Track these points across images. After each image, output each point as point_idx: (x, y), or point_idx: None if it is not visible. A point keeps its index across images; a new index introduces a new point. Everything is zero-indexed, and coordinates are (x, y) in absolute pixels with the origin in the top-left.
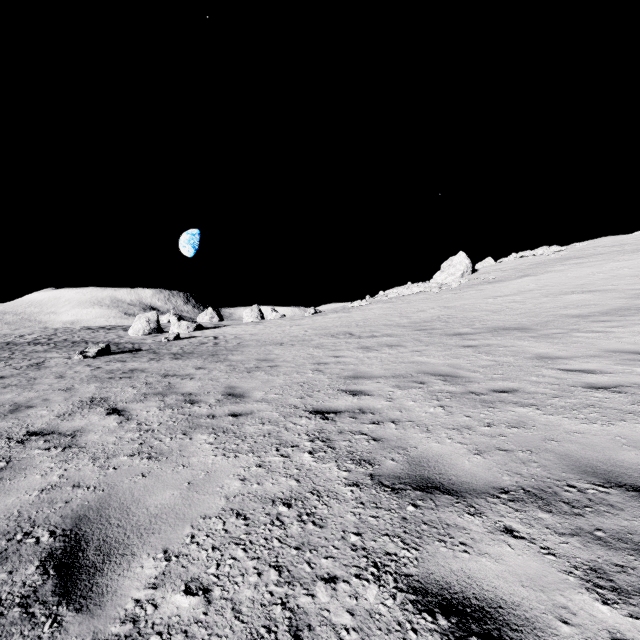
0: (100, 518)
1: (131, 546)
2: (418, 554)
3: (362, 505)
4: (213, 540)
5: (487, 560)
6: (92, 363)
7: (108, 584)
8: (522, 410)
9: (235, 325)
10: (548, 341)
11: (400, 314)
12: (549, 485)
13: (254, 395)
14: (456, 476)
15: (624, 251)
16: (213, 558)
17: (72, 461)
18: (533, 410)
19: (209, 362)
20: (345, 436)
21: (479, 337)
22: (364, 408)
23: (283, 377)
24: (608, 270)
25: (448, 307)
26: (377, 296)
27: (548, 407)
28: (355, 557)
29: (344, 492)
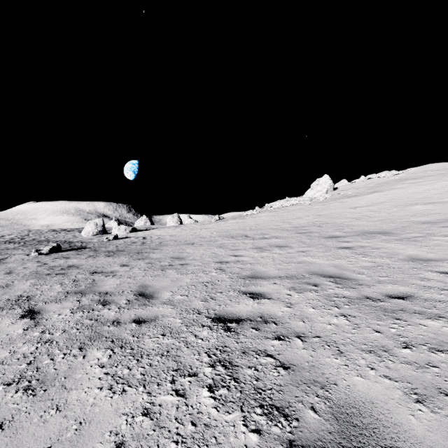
0: None
1: None
2: None
3: None
4: None
5: None
6: (42, 259)
7: None
8: (433, 324)
9: (160, 228)
10: (412, 244)
11: (283, 220)
12: None
13: (162, 296)
14: None
15: (447, 173)
16: None
17: None
18: (445, 324)
19: (133, 259)
20: (249, 359)
21: (351, 239)
22: (265, 315)
23: (190, 276)
24: (440, 187)
25: (319, 215)
26: (264, 207)
27: None
28: None
29: None
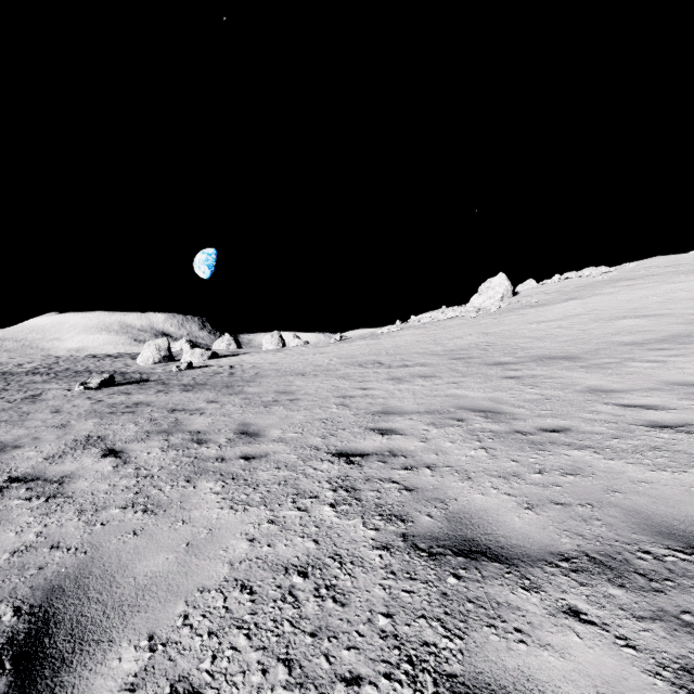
0: (77, 590)
1: (110, 629)
2: (463, 645)
3: (393, 575)
4: (210, 622)
5: (550, 654)
6: (93, 395)
7: (75, 684)
8: (577, 453)
9: (254, 353)
10: (600, 372)
11: (434, 341)
12: (618, 550)
13: (270, 434)
14: (505, 537)
15: (679, 272)
16: (208, 647)
17: (54, 514)
18: (590, 453)
19: (222, 395)
20: (373, 485)
21: (522, 367)
22: (395, 450)
23: (304, 412)
24: (663, 293)
25: (487, 333)
26: (409, 321)
27: (607, 450)
28: (384, 648)
29: (371, 557)
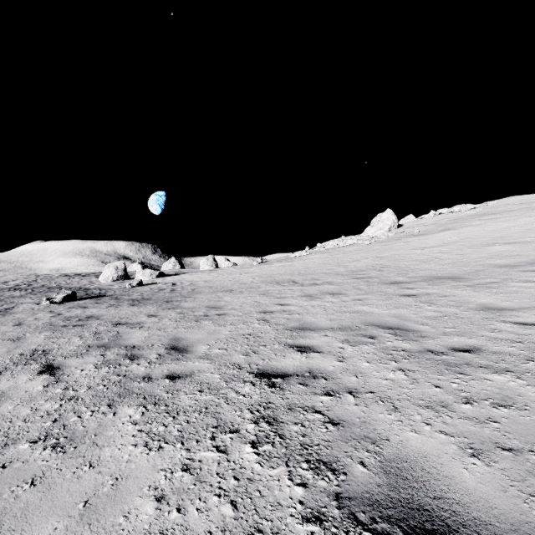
0: None
1: None
2: None
3: None
4: None
5: None
6: (55, 309)
7: None
8: (499, 378)
9: (193, 272)
10: (486, 291)
11: (337, 263)
12: None
13: (198, 349)
14: (461, 505)
15: (533, 208)
16: None
17: None
18: (512, 379)
19: (162, 309)
20: (296, 415)
21: (416, 286)
22: (314, 370)
23: (229, 327)
24: (522, 224)
25: (380, 257)
26: (315, 247)
27: (528, 374)
28: None
29: None
